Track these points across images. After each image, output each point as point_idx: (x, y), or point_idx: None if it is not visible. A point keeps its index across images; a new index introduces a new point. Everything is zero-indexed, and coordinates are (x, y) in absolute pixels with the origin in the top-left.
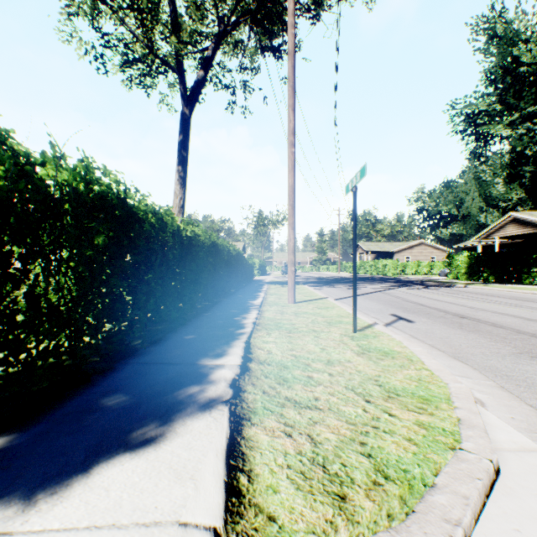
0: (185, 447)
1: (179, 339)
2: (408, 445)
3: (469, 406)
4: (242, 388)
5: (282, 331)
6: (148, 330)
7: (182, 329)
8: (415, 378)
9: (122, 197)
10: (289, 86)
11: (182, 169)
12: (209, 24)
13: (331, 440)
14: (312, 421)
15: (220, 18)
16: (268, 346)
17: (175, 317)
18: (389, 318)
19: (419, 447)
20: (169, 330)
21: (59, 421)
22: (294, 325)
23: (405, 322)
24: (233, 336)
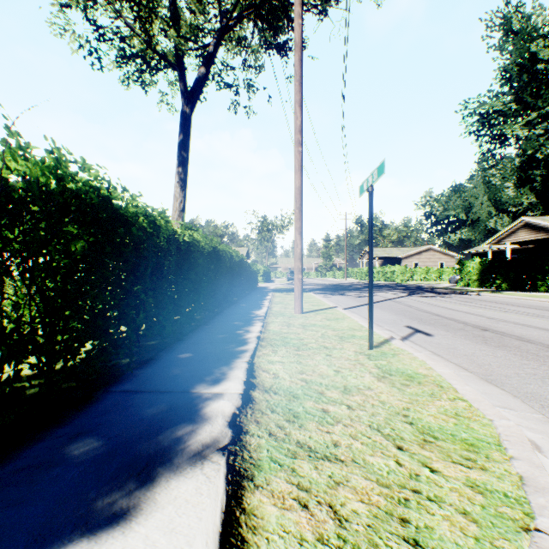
0: (164, 529)
1: (174, 358)
2: (465, 523)
3: (528, 455)
4: (243, 428)
5: (289, 348)
6: (141, 345)
7: (178, 345)
8: (452, 413)
9: (104, 196)
10: (296, 80)
11: (182, 171)
12: (211, 20)
13: (361, 514)
14: (333, 481)
15: (222, 12)
16: (274, 367)
17: (170, 332)
18: (405, 330)
19: (480, 527)
20: (162, 346)
21: (5, 482)
22: (302, 341)
23: (423, 336)
24: (235, 355)
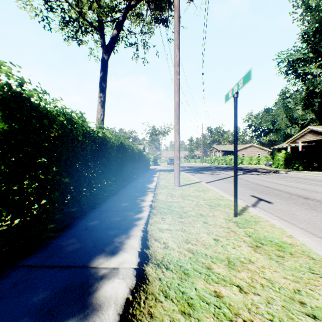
0: None
1: (84, 226)
2: None
3: None
4: None
5: (174, 216)
6: (64, 212)
7: (90, 213)
8: None
9: (16, 91)
10: (175, 31)
11: (102, 95)
12: (121, 3)
13: None
14: None
15: None
16: (163, 235)
17: (85, 202)
18: (252, 199)
19: None
20: (78, 214)
21: None
22: (183, 209)
23: (266, 203)
24: (132, 222)
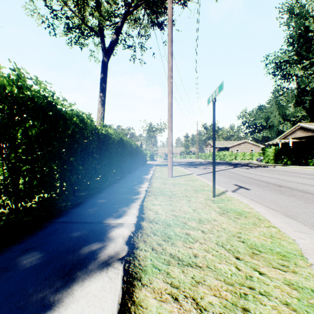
0: None
1: (94, 202)
2: (288, 311)
3: None
4: (135, 245)
5: (165, 197)
6: (76, 195)
7: (97, 195)
8: (268, 235)
9: (50, 101)
10: (169, 40)
11: (102, 95)
12: (119, 8)
13: (215, 305)
14: (195, 281)
15: (126, 3)
16: (155, 207)
17: (93, 187)
18: (233, 187)
19: None
20: (88, 195)
21: None
22: (172, 192)
23: (244, 190)
24: (132, 200)
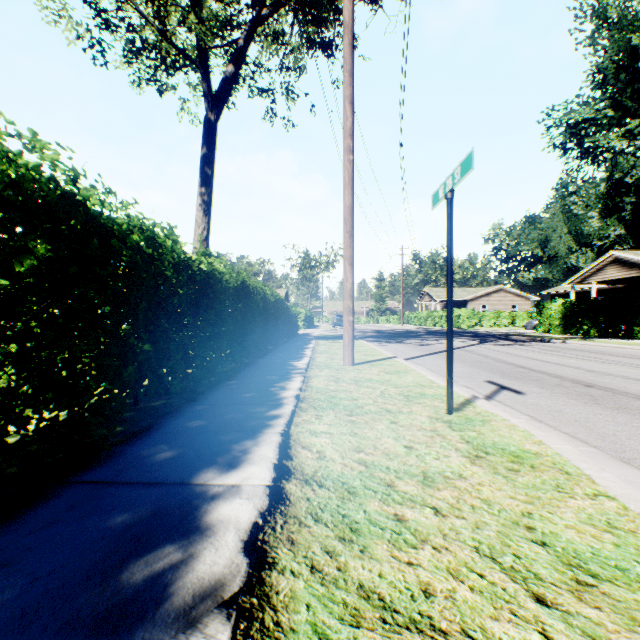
0: None
1: (178, 427)
2: None
3: None
4: (267, 556)
5: (339, 412)
6: (140, 408)
7: (187, 408)
8: (602, 522)
9: (67, 192)
10: (346, 70)
11: (206, 191)
12: (241, 11)
13: None
14: None
15: None
16: (318, 441)
17: (179, 390)
18: (487, 387)
19: None
20: (166, 410)
21: None
22: (356, 402)
23: (512, 394)
24: (264, 422)
